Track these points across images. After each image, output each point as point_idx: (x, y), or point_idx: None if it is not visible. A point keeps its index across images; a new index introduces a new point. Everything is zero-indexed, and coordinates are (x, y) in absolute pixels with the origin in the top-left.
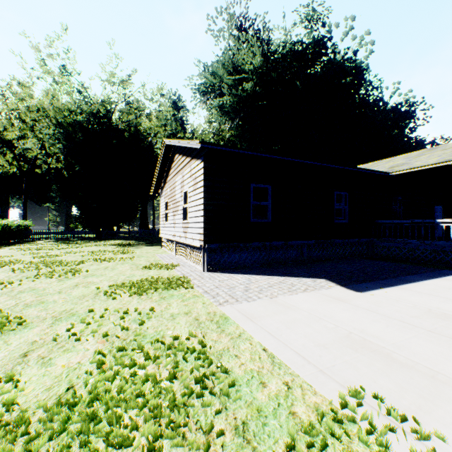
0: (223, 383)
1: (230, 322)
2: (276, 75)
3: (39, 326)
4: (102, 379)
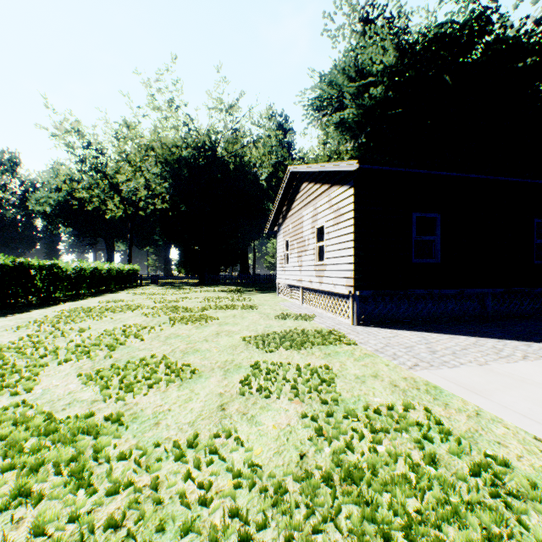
0: (513, 481)
1: (447, 393)
2: (414, 73)
3: (212, 377)
4: (335, 450)
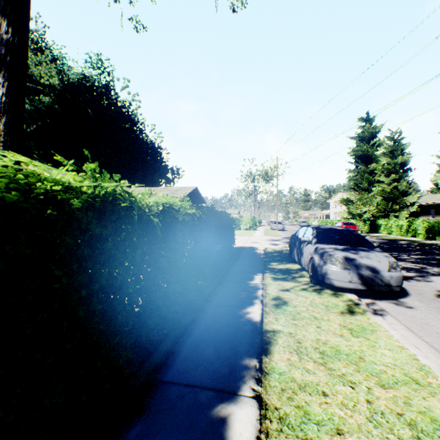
0: None
1: None
2: (70, 96)
3: None
4: None
